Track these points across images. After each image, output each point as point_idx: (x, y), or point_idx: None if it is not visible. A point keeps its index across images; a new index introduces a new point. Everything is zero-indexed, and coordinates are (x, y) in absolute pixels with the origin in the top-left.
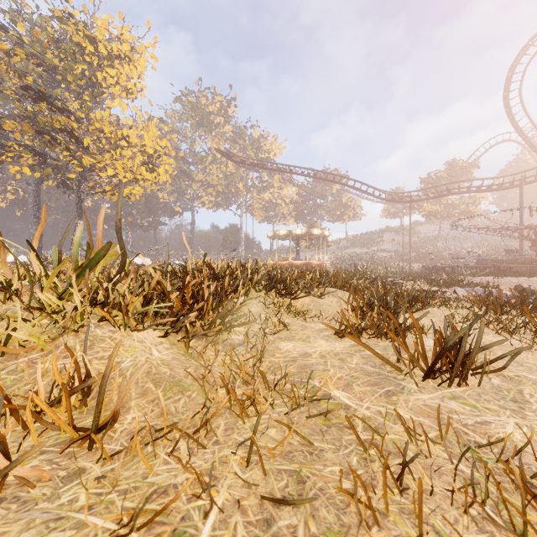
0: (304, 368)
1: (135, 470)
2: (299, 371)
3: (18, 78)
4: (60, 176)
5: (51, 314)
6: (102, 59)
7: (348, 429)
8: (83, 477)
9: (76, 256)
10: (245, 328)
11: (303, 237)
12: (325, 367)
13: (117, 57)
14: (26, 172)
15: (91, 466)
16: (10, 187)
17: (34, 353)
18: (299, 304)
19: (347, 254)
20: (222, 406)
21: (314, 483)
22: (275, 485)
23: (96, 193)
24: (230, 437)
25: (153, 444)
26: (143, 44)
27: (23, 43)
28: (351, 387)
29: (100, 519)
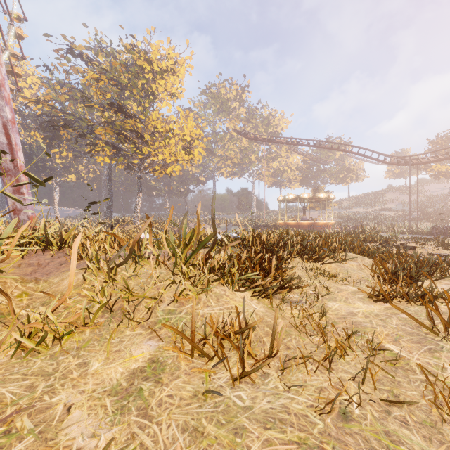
0: (355, 325)
1: (296, 377)
2: (352, 326)
3: (103, 96)
4: (126, 161)
5: (189, 278)
6: (155, 74)
7: (410, 371)
8: (271, 376)
9: (184, 236)
10: (299, 290)
11: (309, 200)
12: (371, 325)
13: (165, 71)
14: (106, 160)
15: (270, 372)
16: (91, 169)
17: (191, 303)
18: (327, 268)
19: (350, 213)
20: (319, 347)
21: (404, 398)
22: (381, 396)
23: (150, 172)
24: (337, 367)
25: (305, 365)
26: (183, 57)
27: (106, 72)
28: (399, 342)
29: (298, 397)
